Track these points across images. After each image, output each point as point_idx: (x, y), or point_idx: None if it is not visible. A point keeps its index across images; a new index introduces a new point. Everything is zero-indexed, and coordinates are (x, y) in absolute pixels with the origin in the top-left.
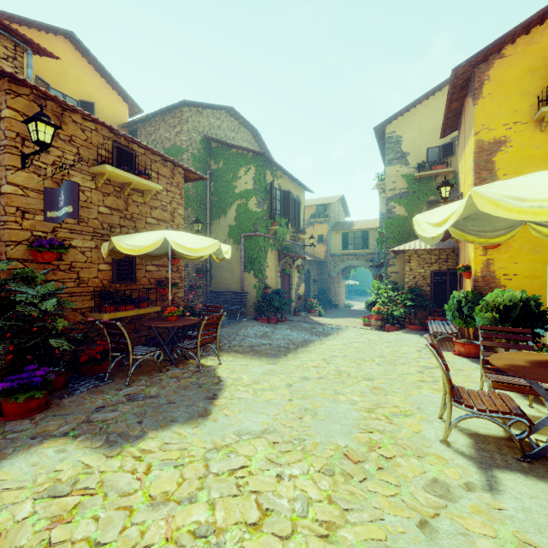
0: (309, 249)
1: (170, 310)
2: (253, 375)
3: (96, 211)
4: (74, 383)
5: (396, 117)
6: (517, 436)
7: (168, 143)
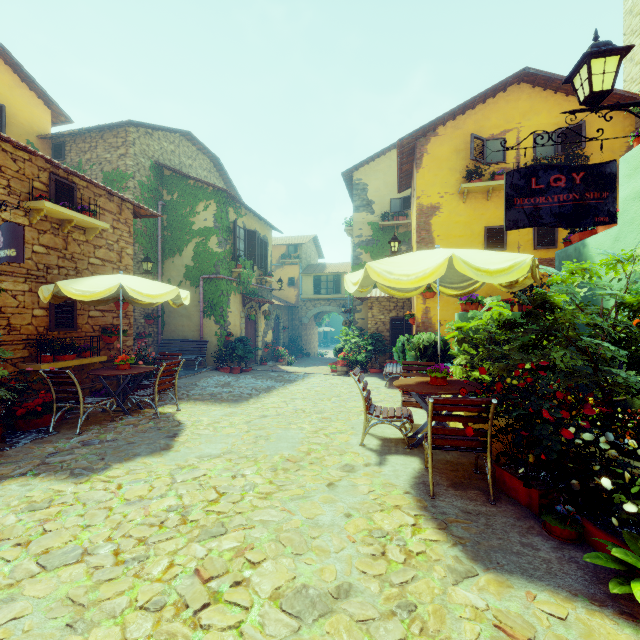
0: (279, 293)
1: (122, 358)
2: (213, 417)
3: (30, 251)
4: (11, 437)
5: (363, 165)
6: (405, 432)
7: (108, 166)
